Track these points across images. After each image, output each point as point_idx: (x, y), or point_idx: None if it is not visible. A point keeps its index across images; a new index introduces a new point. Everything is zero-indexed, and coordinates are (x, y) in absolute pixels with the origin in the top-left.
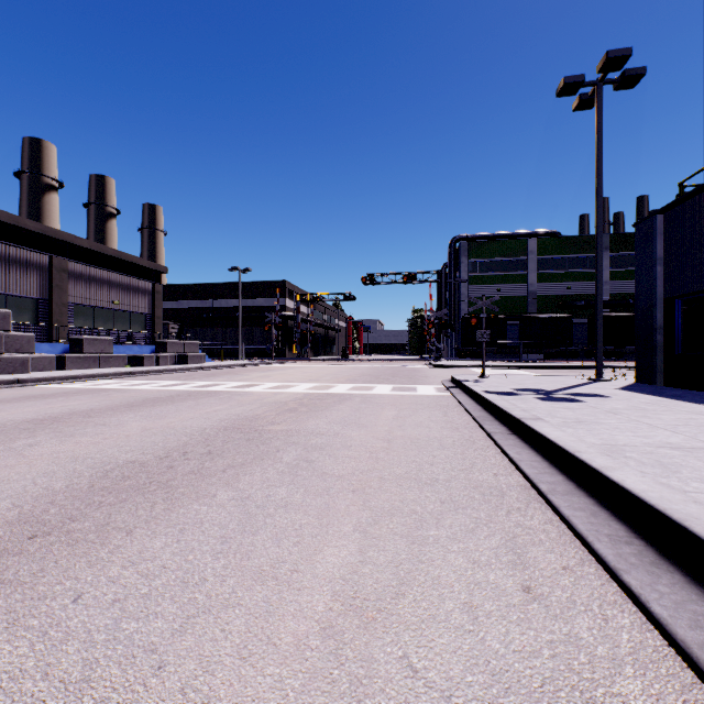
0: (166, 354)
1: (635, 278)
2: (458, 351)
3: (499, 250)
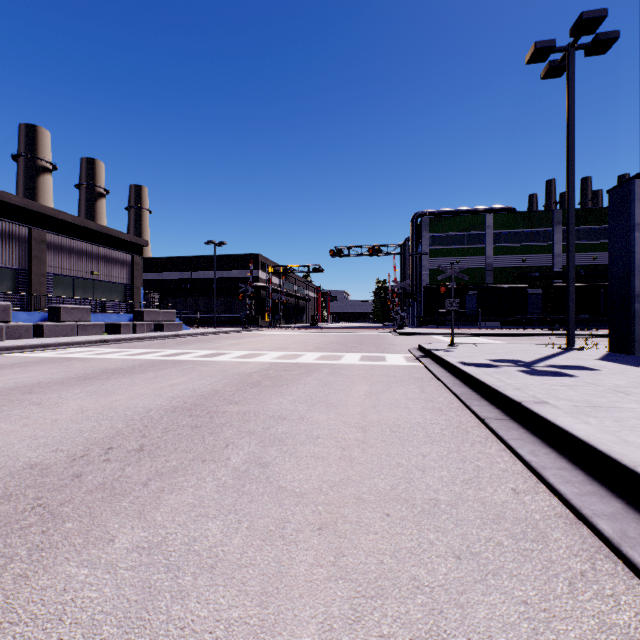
0: (143, 322)
1: (609, 246)
2: (419, 319)
3: (458, 225)
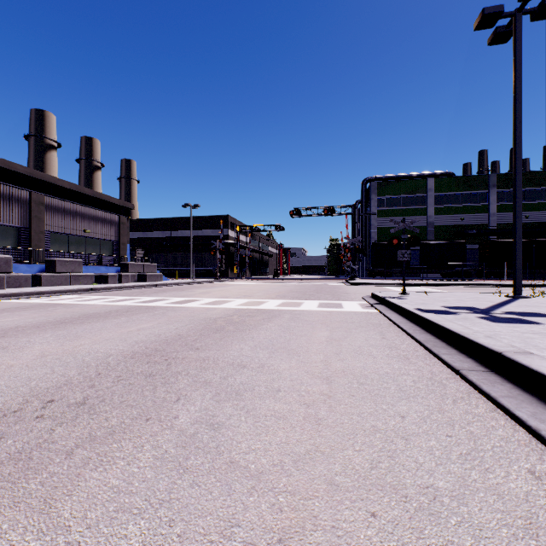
0: (128, 274)
1: None
2: (369, 271)
3: (403, 188)
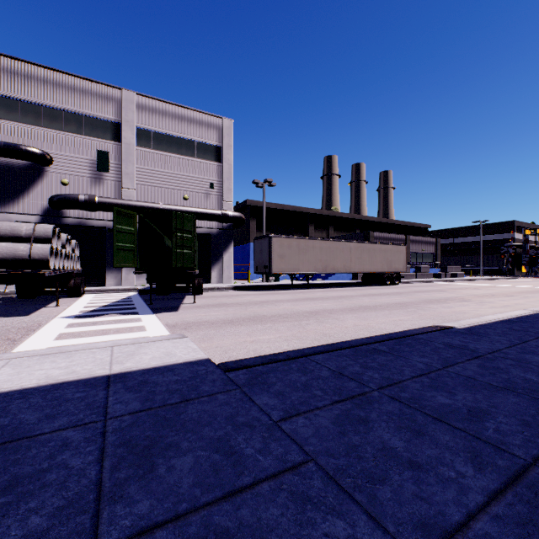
0: (448, 273)
1: None
2: None
3: None
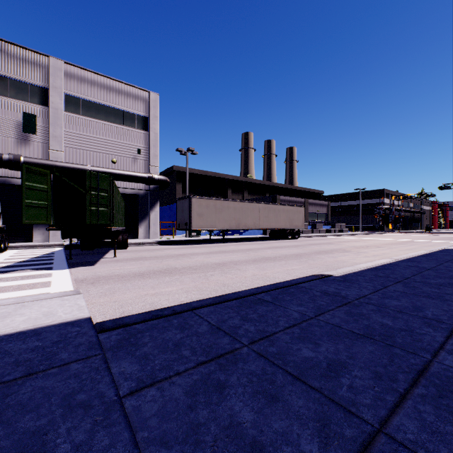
0: (337, 229)
1: None
2: None
3: None
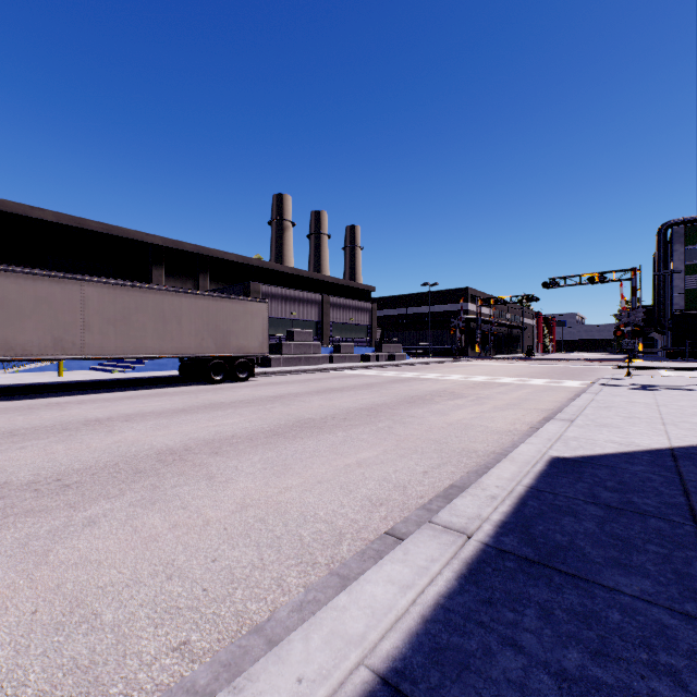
0: (382, 354)
1: None
2: (666, 351)
3: None
